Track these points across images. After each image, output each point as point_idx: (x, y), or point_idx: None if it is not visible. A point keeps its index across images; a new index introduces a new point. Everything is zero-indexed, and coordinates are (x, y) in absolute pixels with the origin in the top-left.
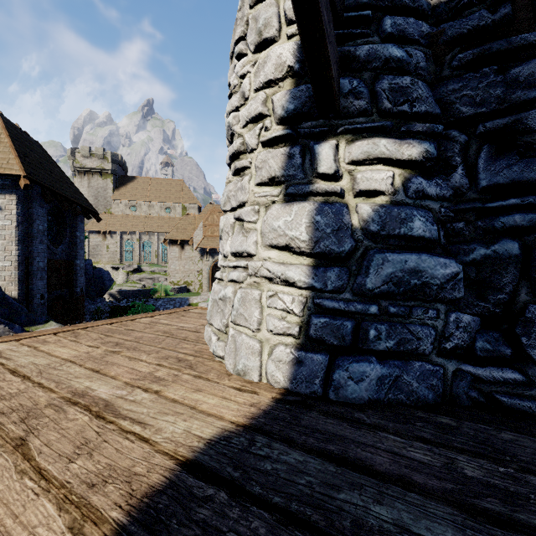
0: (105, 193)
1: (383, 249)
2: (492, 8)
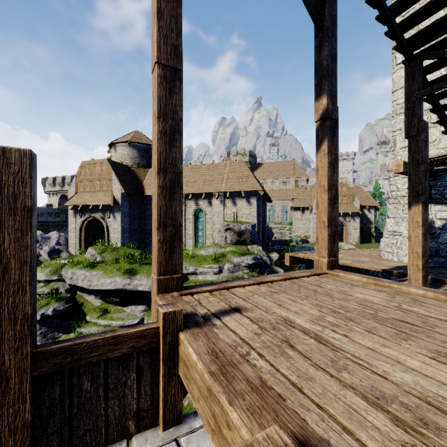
0: None
1: (444, 232)
2: None
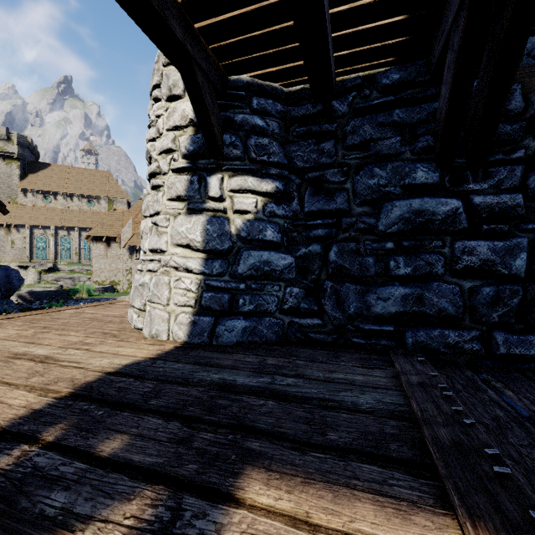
0: (10, 180)
1: (249, 248)
2: (314, 104)
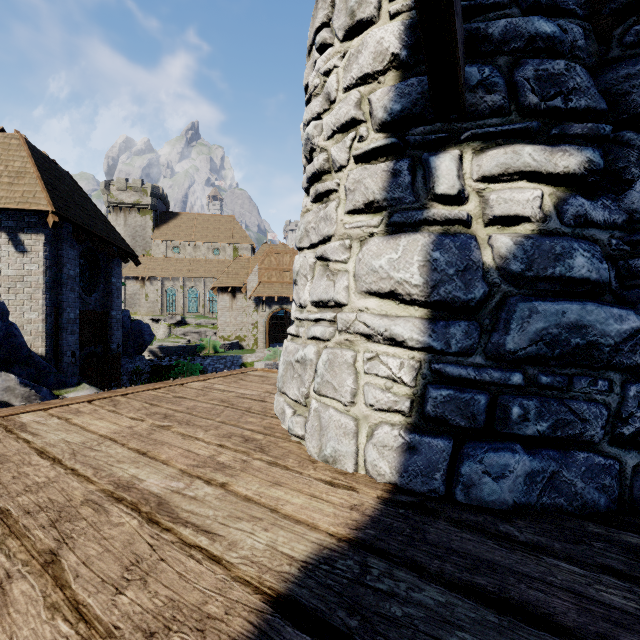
0: (144, 233)
1: (528, 297)
2: None
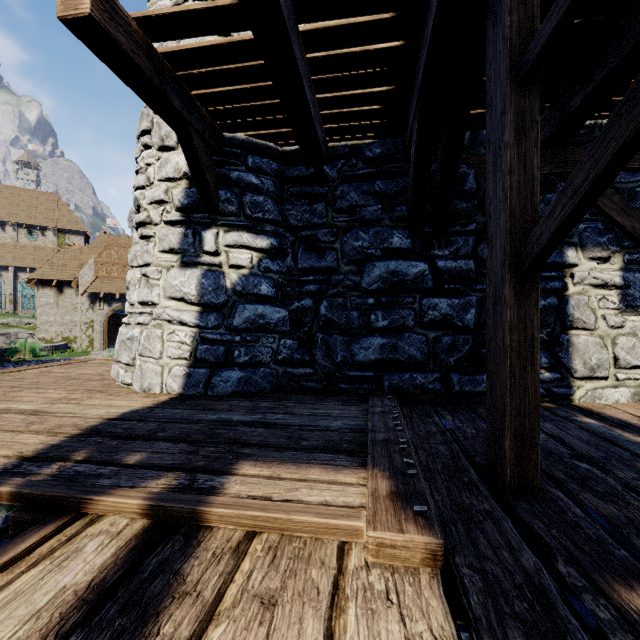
0: None
1: (244, 302)
2: (307, 166)
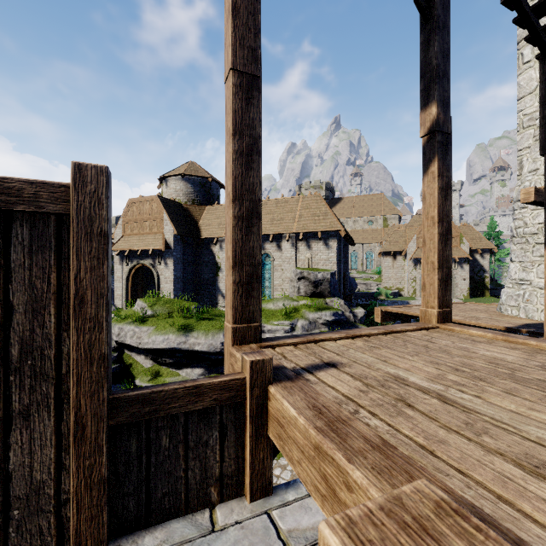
0: None
1: None
2: None
